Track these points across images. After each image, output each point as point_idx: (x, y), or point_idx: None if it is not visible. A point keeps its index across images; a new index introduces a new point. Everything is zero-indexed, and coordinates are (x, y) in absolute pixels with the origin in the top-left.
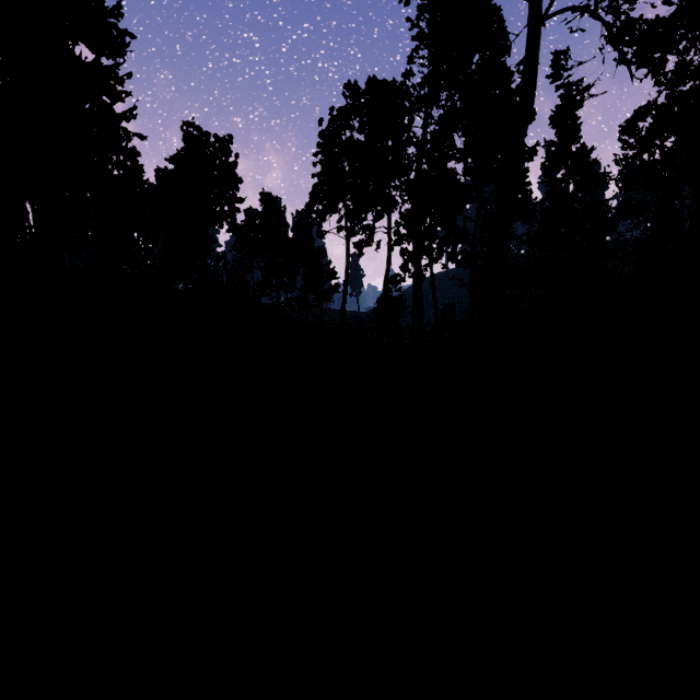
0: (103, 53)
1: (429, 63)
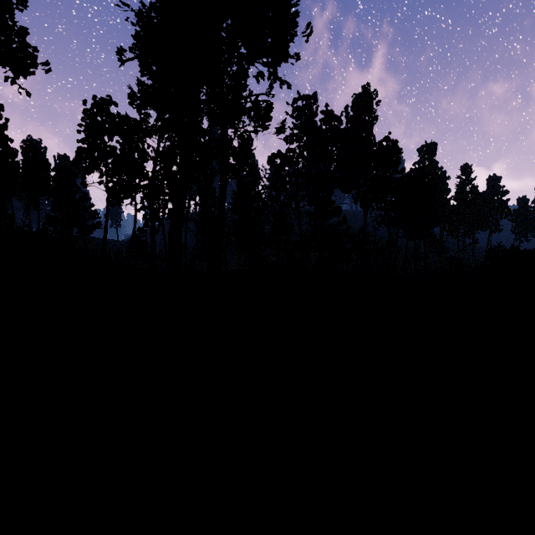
0: None
1: None
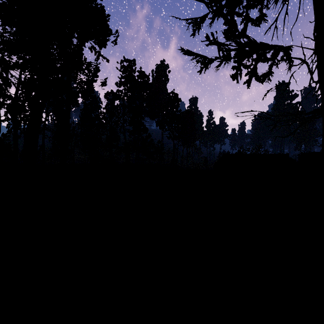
0: None
1: None
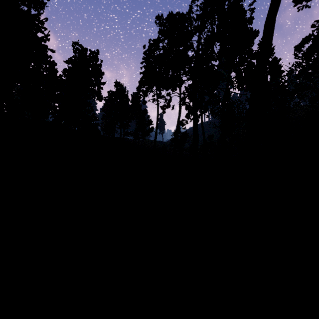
0: (32, 7)
1: (200, 9)
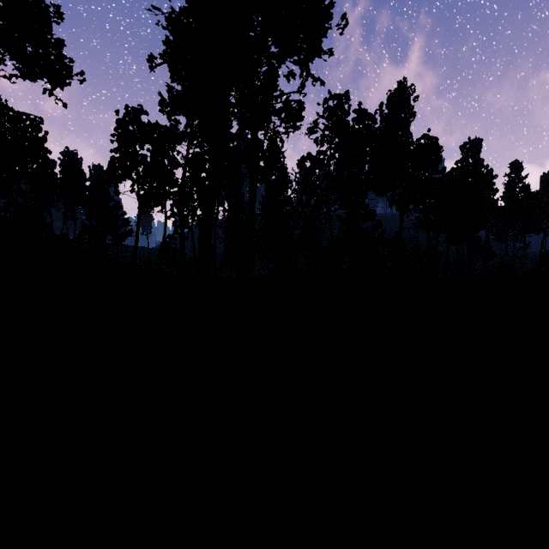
0: None
1: None
